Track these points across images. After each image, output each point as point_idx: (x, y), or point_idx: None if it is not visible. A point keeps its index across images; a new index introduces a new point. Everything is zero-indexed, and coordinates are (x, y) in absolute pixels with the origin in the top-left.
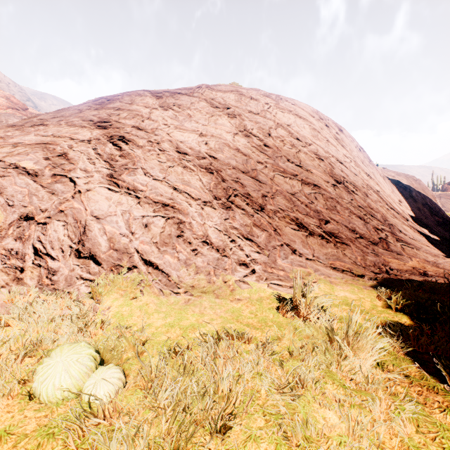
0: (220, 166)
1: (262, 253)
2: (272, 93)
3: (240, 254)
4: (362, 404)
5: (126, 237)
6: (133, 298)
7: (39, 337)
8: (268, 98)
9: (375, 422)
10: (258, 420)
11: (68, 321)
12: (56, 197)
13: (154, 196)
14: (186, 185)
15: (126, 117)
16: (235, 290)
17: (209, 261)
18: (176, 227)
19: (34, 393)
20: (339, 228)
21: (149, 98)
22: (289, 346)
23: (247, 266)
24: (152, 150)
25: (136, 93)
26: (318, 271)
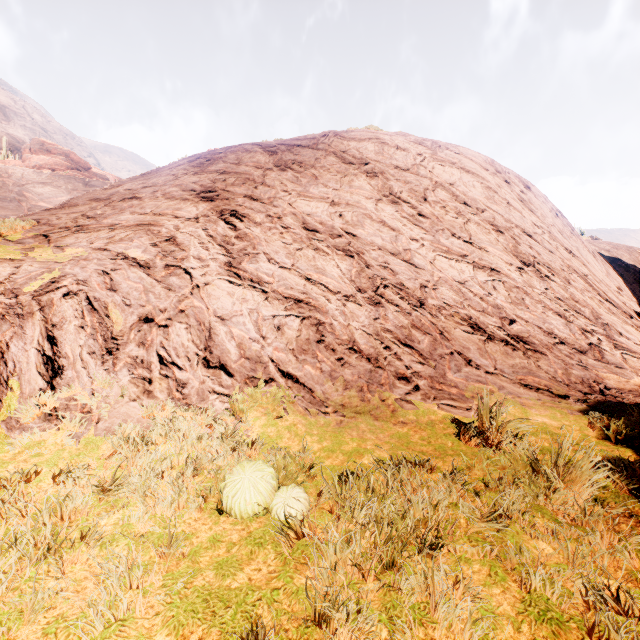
0: (361, 247)
1: (426, 364)
2: (426, 139)
3: (398, 365)
4: (580, 538)
5: (257, 342)
6: (278, 417)
7: (194, 456)
8: (421, 147)
9: (598, 553)
10: (464, 545)
11: (217, 441)
12: (174, 294)
13: (283, 290)
14: (321, 274)
15: (235, 182)
16: (396, 411)
17: (359, 374)
18: (315, 330)
19: (224, 508)
20: (529, 329)
21: (260, 155)
22: (483, 476)
23: (409, 381)
24: (273, 228)
25: (242, 148)
26: (503, 388)
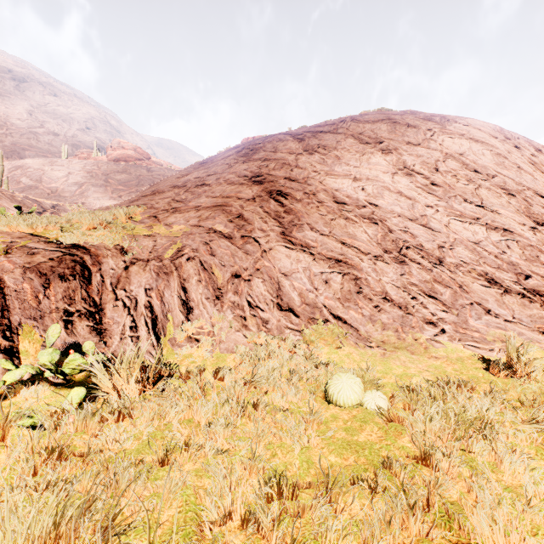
0: (383, 215)
1: (449, 312)
2: (435, 115)
3: (425, 313)
4: None
5: (312, 292)
6: (338, 347)
7: (291, 369)
8: (430, 123)
9: None
10: (512, 437)
11: (302, 360)
12: (250, 257)
13: (325, 252)
14: (353, 239)
15: (275, 167)
16: (428, 348)
17: (394, 318)
18: (354, 283)
19: (331, 400)
20: None
21: (291, 143)
22: (518, 397)
23: (435, 325)
24: (310, 203)
25: (276, 138)
26: (522, 334)
